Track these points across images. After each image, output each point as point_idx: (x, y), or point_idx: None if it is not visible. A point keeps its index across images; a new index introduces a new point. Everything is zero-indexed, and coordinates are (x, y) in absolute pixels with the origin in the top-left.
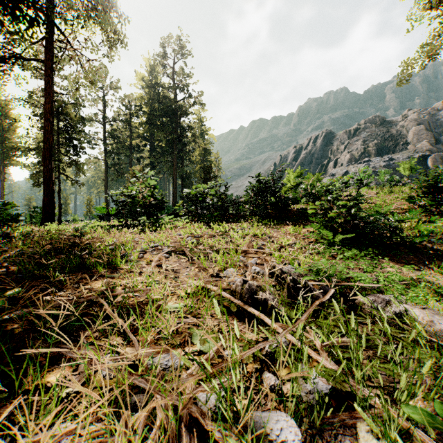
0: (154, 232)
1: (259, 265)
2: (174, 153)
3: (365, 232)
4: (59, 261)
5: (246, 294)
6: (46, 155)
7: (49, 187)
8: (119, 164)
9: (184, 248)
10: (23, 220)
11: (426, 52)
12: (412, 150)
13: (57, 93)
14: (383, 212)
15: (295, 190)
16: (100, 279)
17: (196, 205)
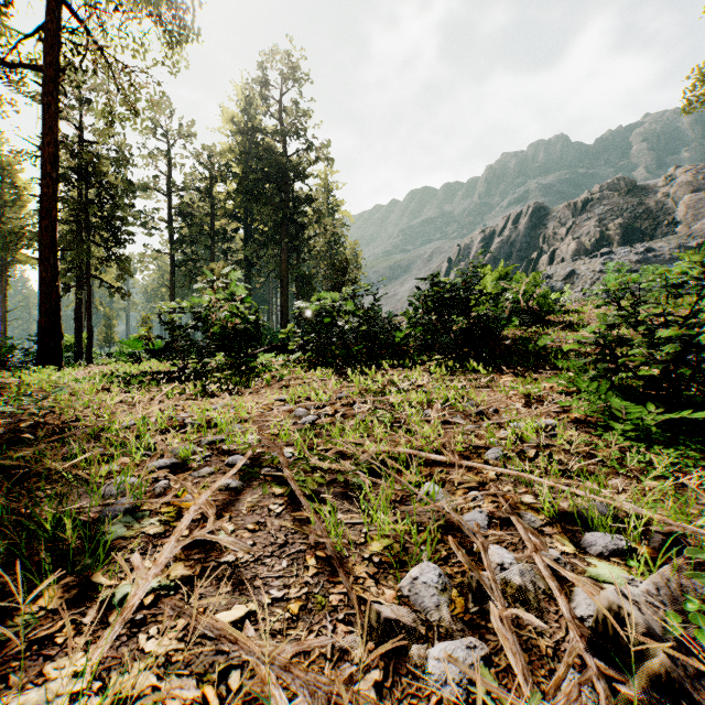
0: (227, 393)
1: (499, 526)
2: (283, 241)
3: None
4: None
5: None
6: (45, 240)
7: (51, 300)
8: (193, 260)
9: (282, 457)
10: (14, 357)
11: None
12: (683, 234)
13: (89, 141)
14: None
15: (496, 302)
16: None
17: (318, 332)
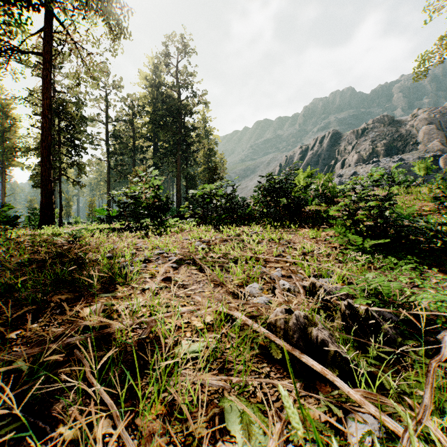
0: (158, 236)
1: (286, 278)
2: (178, 153)
3: (398, 237)
4: (42, 276)
5: (294, 333)
6: (44, 154)
7: (47, 188)
8: (122, 165)
9: (194, 256)
10: (21, 222)
11: (445, 45)
12: (422, 150)
13: (59, 91)
14: (406, 214)
15: (305, 190)
16: (90, 300)
17: (202, 207)
